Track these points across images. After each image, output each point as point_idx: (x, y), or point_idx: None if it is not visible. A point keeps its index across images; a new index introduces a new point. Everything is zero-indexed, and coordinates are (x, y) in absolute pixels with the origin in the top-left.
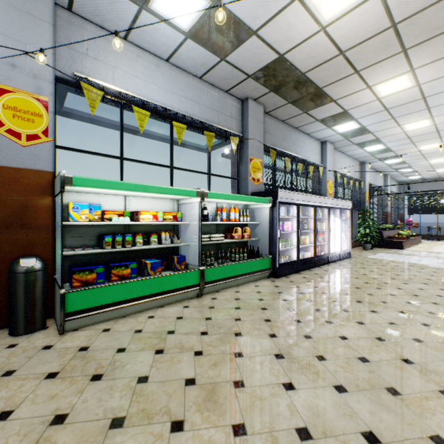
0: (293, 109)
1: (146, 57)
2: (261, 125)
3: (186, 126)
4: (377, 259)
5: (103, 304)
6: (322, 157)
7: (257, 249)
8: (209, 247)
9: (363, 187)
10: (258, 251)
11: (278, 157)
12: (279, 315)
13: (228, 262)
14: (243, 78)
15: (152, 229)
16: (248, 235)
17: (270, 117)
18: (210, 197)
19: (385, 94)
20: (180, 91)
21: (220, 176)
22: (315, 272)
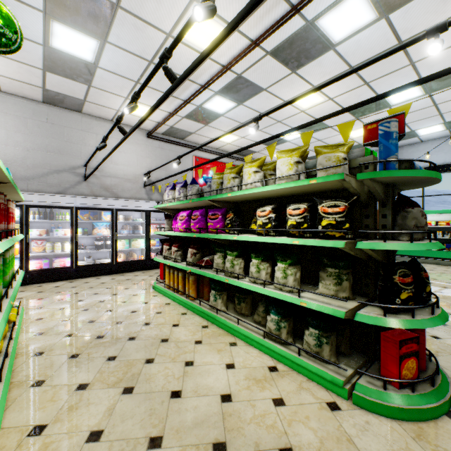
0: None
1: (436, 142)
2: None
3: None
4: None
5: (397, 254)
6: None
7: None
8: None
9: None
10: None
11: None
12: None
13: None
14: None
15: (437, 229)
16: None
17: None
18: None
19: None
20: None
21: None
22: None
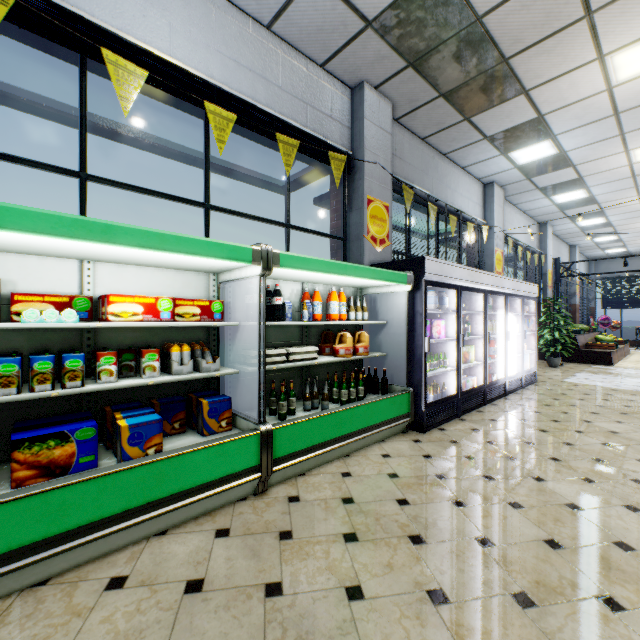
0: (445, 111)
1: None
2: (387, 138)
3: (236, 116)
4: (585, 386)
5: None
6: (485, 210)
7: (380, 373)
8: (286, 372)
9: (543, 264)
10: (385, 379)
11: (414, 204)
12: (462, 568)
13: (326, 406)
14: (355, 30)
15: (156, 337)
16: (366, 347)
17: (401, 129)
18: (285, 265)
19: (626, 75)
20: (225, 47)
21: (309, 231)
22: (490, 416)
